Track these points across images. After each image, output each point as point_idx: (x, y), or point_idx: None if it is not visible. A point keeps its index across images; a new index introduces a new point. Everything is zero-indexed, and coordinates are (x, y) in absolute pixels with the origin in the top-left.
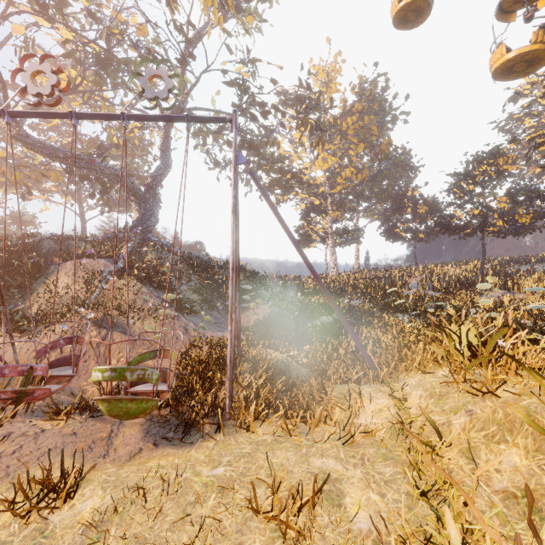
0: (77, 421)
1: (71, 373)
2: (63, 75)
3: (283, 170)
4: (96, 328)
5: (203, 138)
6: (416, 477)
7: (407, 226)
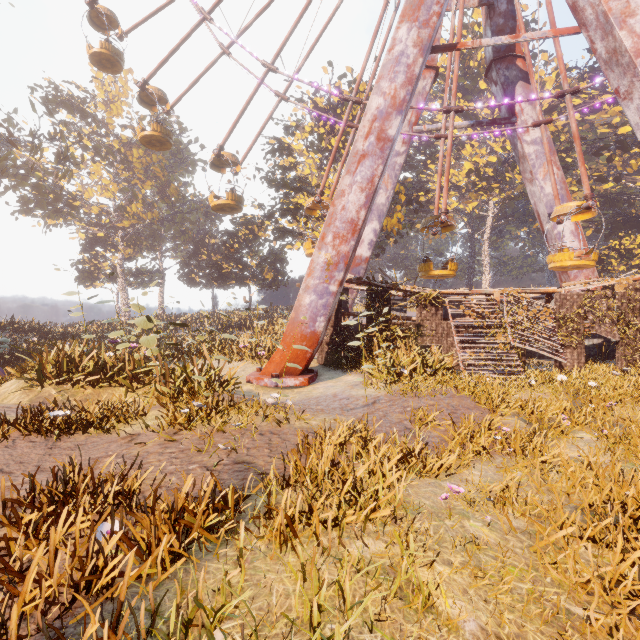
0: None
1: None
2: None
3: (41, 188)
4: None
5: None
6: None
7: (202, 272)
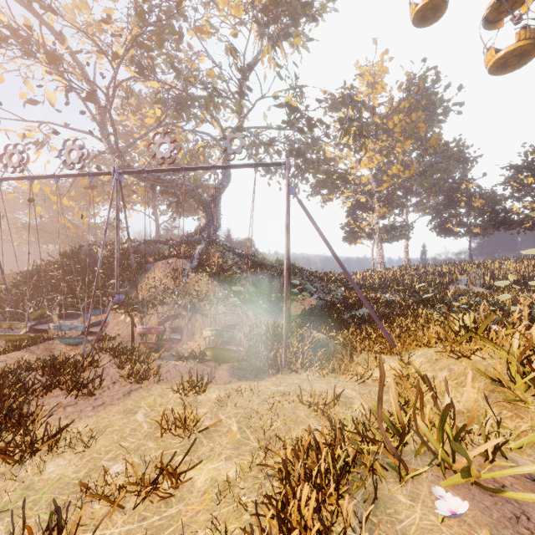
0: (192, 363)
1: (180, 337)
2: (150, 113)
3: (328, 172)
4: (184, 311)
5: (255, 149)
6: (403, 402)
7: (460, 220)
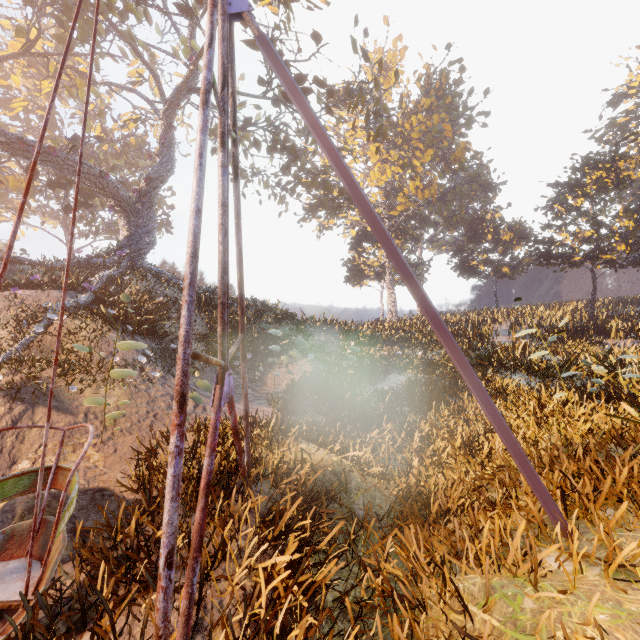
0: None
1: None
2: None
3: (328, 184)
4: (6, 401)
5: None
6: None
7: (487, 257)
